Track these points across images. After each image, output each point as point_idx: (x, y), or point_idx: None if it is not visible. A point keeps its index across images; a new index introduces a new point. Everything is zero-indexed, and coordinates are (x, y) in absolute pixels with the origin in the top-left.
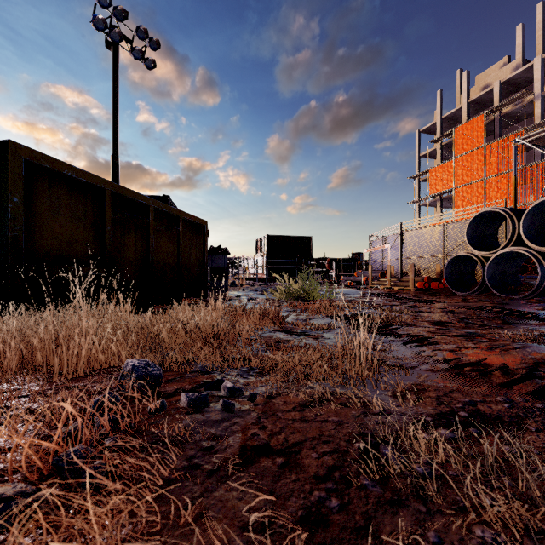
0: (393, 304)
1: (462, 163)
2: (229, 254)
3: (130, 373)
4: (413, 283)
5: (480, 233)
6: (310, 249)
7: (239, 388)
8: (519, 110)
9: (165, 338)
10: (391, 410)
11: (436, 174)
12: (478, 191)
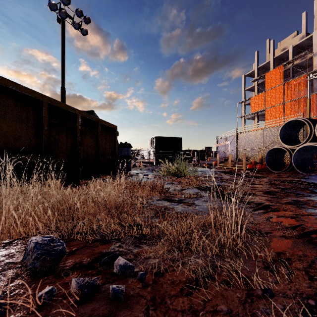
0: (236, 179)
1: (270, 94)
2: (131, 147)
3: (32, 251)
4: (245, 165)
5: (288, 134)
6: (180, 144)
7: (130, 265)
8: (304, 62)
9: (79, 209)
10: (271, 289)
11: (254, 100)
12: (279, 110)
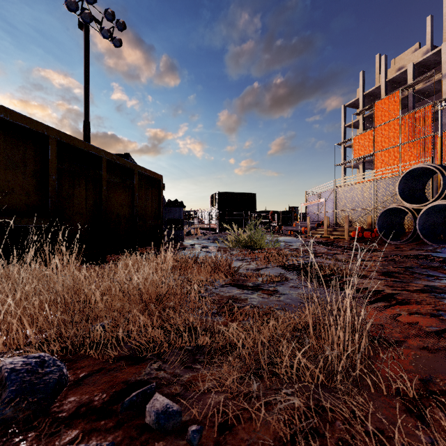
0: (336, 253)
1: (381, 131)
2: (184, 206)
3: (2, 385)
4: (348, 232)
5: (410, 188)
6: (254, 203)
7: (174, 411)
8: (429, 87)
9: (98, 302)
10: None
11: (359, 141)
12: (394, 155)
